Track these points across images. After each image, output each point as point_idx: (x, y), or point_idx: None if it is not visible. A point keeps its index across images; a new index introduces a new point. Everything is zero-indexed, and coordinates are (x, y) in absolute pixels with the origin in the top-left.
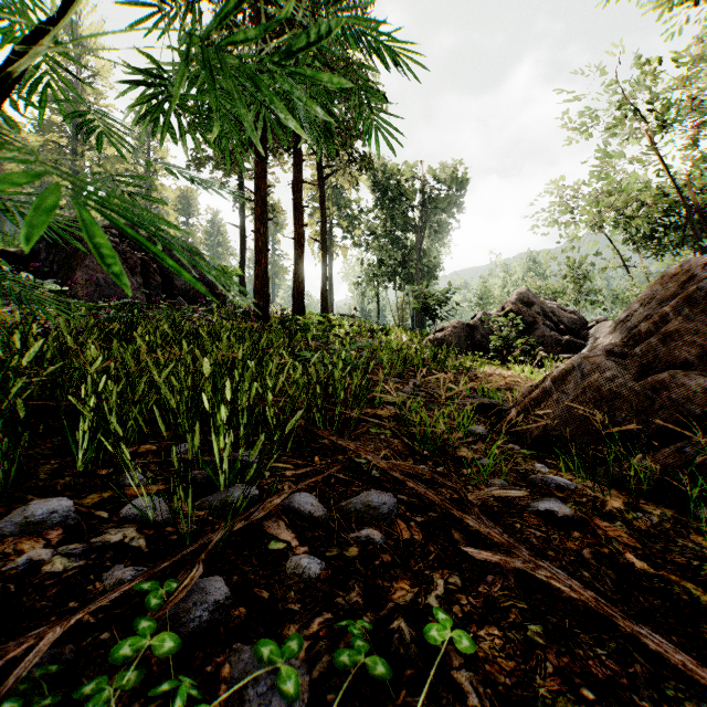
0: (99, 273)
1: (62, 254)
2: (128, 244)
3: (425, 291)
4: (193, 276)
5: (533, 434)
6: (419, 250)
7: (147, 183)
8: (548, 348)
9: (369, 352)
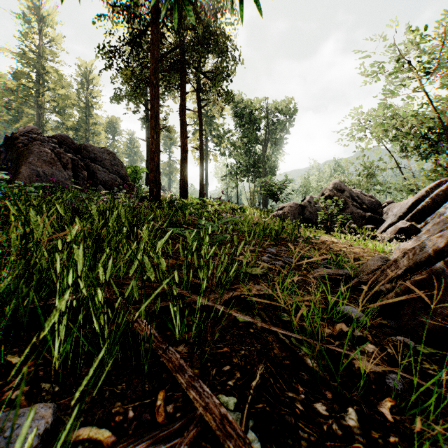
0: (40, 167)
1: (15, 155)
2: (65, 149)
3: (271, 181)
4: (111, 172)
5: (425, 325)
6: (264, 156)
7: (86, 113)
8: (356, 221)
9: (233, 225)
